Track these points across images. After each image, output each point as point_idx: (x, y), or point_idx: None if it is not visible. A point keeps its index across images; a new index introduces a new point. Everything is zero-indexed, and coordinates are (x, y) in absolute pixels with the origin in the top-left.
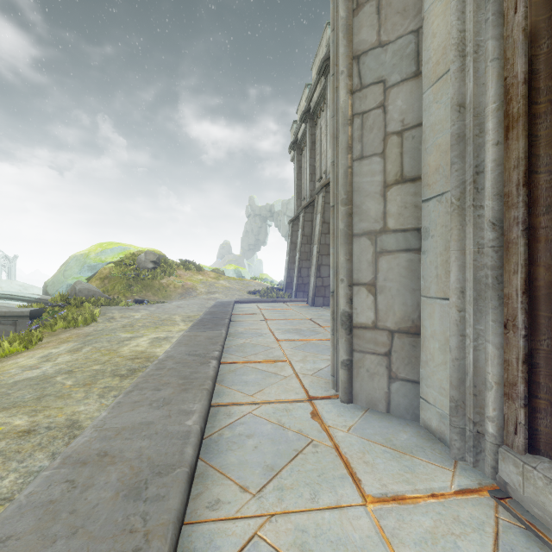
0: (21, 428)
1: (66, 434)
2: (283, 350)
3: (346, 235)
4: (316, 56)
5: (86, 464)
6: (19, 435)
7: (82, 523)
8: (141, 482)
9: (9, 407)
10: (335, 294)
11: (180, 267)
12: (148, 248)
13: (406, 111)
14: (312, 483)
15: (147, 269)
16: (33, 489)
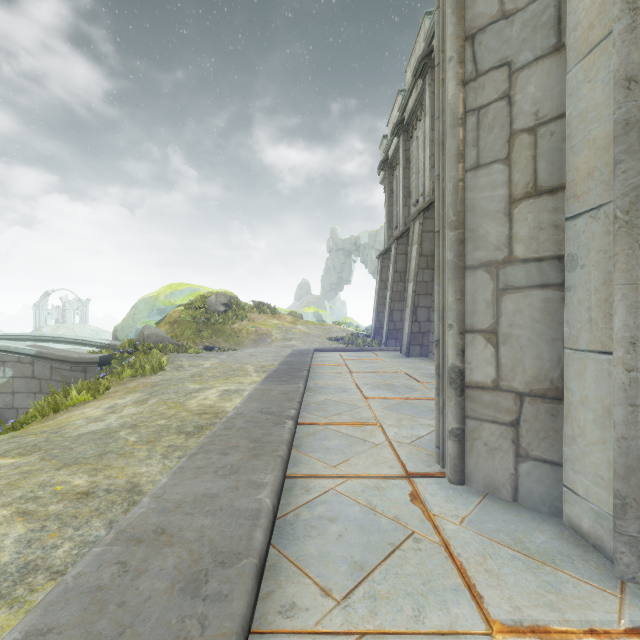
0: (81, 489)
1: (126, 499)
2: (372, 410)
3: (456, 267)
4: (411, 55)
5: (141, 542)
6: (77, 497)
7: (131, 620)
8: (200, 573)
9: (70, 464)
10: (441, 344)
11: (253, 310)
12: (219, 289)
13: (542, 100)
14: (415, 593)
15: (218, 312)
16: (81, 569)
